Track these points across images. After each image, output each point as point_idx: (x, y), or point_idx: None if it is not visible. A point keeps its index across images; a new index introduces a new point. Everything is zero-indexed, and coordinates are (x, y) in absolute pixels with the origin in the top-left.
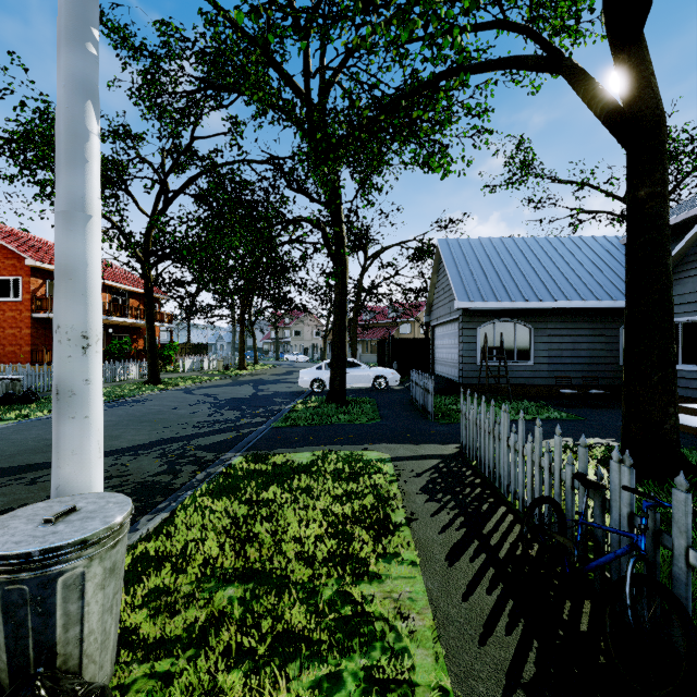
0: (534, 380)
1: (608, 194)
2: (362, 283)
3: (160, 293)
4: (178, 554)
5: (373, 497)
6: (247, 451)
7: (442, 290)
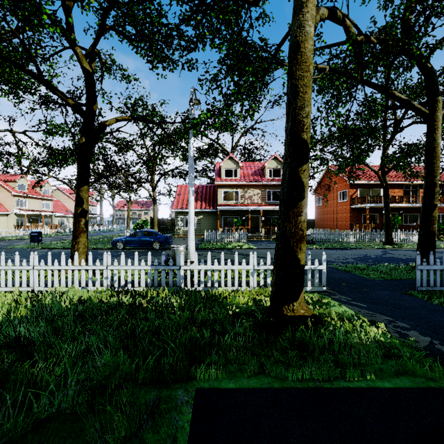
0: None
1: None
2: None
3: None
4: None
5: None
6: None
7: None
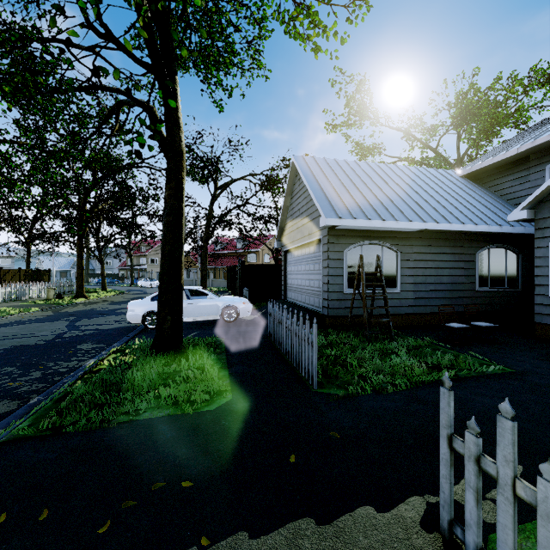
0: (400, 309)
1: (424, 144)
2: (212, 211)
3: None
4: None
5: None
6: None
7: (298, 211)
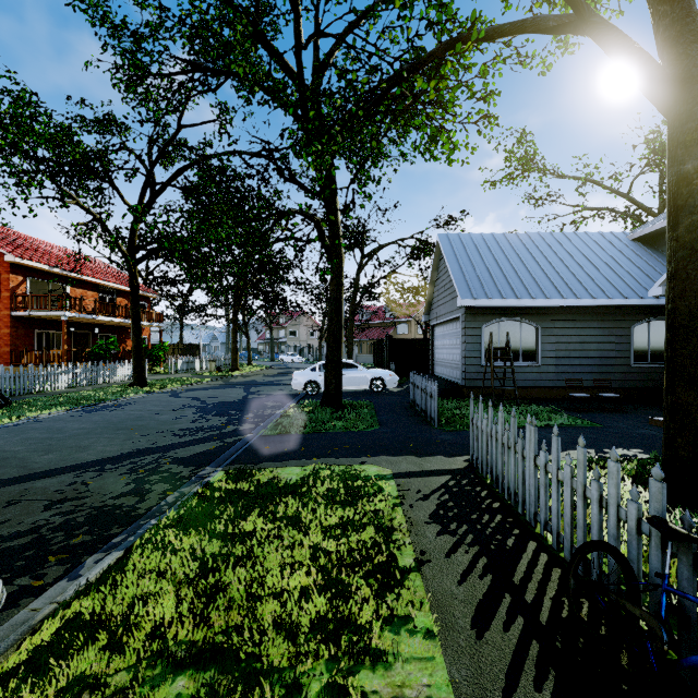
0: (540, 382)
1: (611, 190)
2: (358, 282)
3: (150, 292)
4: (119, 620)
5: (373, 529)
6: (230, 465)
7: (443, 287)
